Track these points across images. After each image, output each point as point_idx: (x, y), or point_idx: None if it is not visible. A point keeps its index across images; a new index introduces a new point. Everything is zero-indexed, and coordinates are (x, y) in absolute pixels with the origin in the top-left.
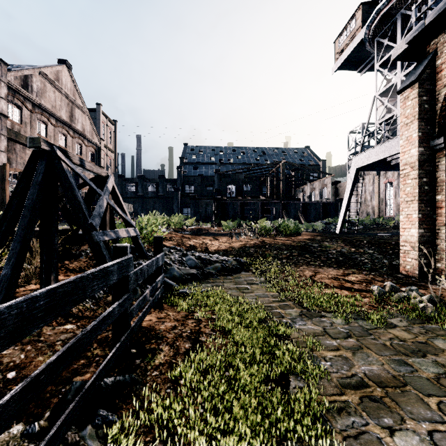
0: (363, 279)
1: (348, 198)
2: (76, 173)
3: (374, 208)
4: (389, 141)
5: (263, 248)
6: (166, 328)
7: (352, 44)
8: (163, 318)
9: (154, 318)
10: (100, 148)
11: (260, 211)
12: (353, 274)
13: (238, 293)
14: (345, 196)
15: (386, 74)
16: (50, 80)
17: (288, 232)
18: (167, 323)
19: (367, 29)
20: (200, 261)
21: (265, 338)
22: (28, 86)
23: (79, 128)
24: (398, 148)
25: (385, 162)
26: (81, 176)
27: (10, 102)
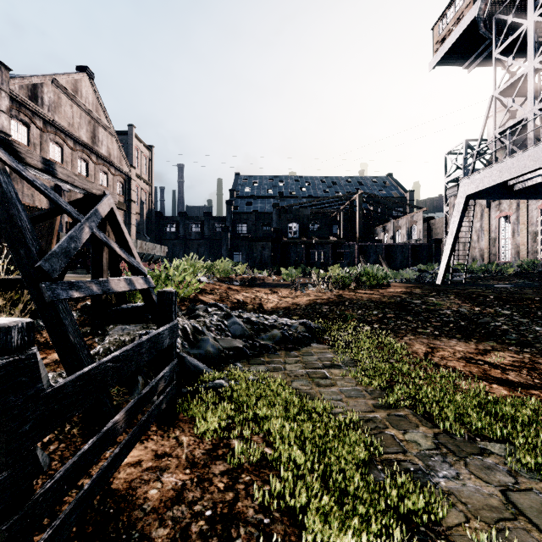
0: (517, 362)
1: (453, 236)
2: (23, 179)
3: (483, 251)
4: (518, 154)
5: (341, 306)
6: (159, 498)
7: (460, 28)
8: (165, 457)
9: (148, 454)
10: (130, 178)
11: (331, 256)
12: (495, 351)
13: (310, 385)
14: (449, 234)
15: (510, 63)
16: (66, 91)
17: (374, 282)
18: (169, 474)
19: (483, 2)
20: (249, 327)
21: (383, 525)
22: (37, 98)
23: (103, 152)
24: (532, 163)
25: (506, 187)
26: (34, 185)
27: (14, 117)
